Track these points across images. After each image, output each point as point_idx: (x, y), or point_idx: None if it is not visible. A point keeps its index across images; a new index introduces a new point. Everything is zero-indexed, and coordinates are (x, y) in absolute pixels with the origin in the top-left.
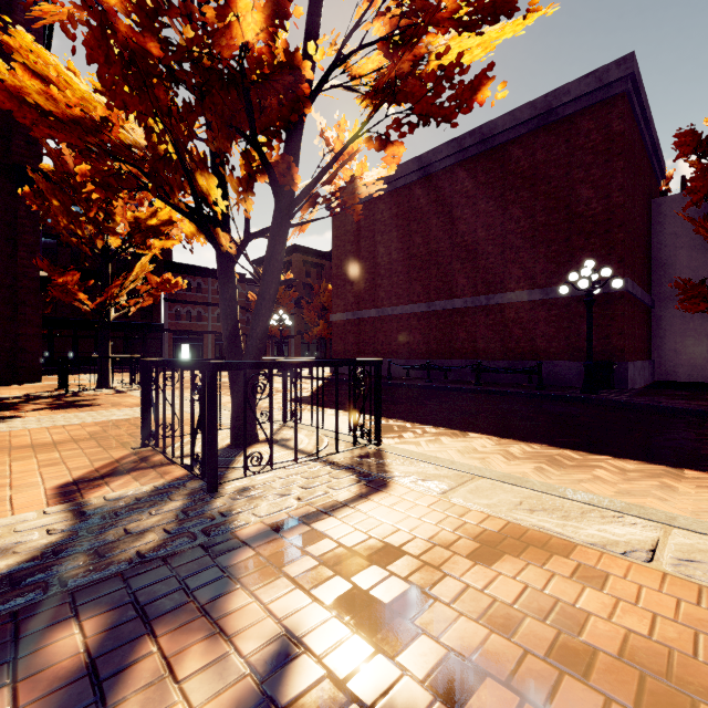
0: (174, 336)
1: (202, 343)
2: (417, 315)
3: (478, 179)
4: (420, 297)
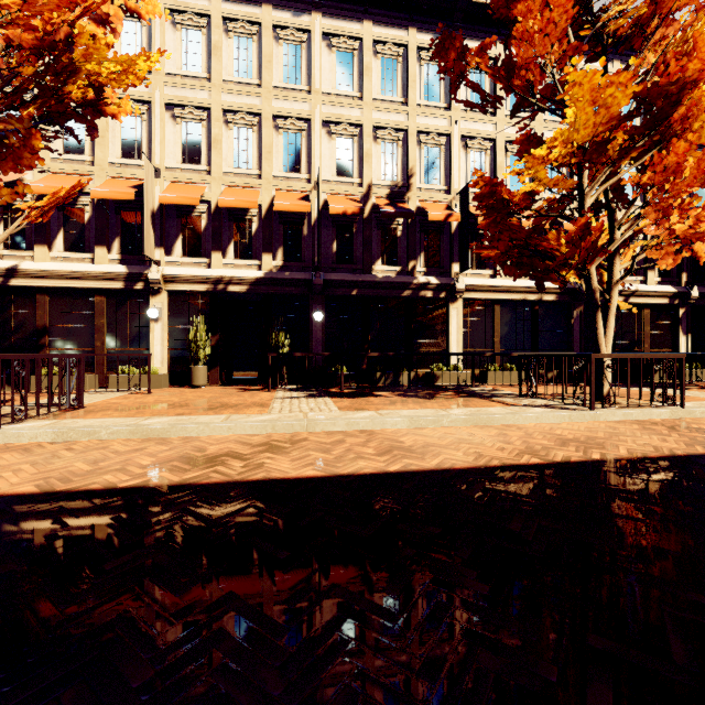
0: None
1: None
2: None
3: None
4: None
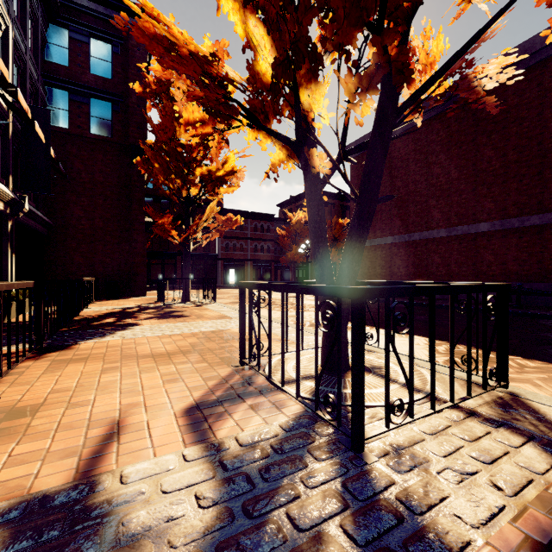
0: (224, 263)
1: (244, 268)
2: (436, 240)
3: (508, 103)
4: (440, 223)
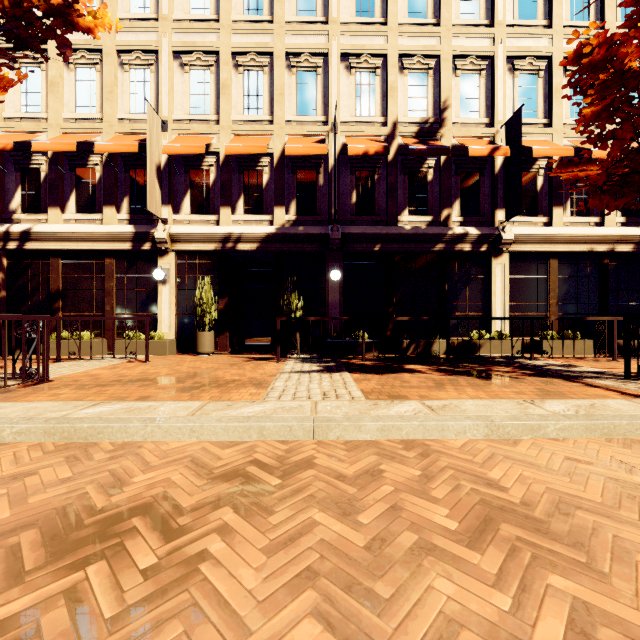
0: None
1: None
2: None
3: None
4: None
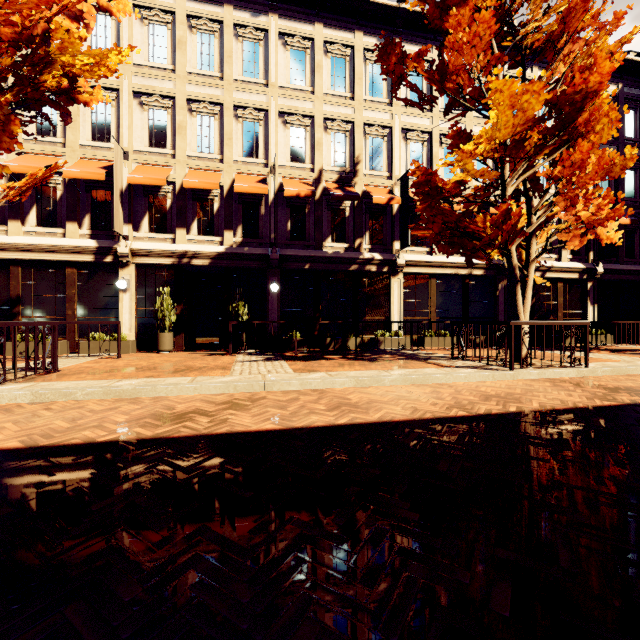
0: None
1: None
2: None
3: None
4: None
